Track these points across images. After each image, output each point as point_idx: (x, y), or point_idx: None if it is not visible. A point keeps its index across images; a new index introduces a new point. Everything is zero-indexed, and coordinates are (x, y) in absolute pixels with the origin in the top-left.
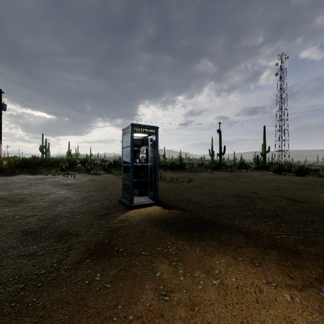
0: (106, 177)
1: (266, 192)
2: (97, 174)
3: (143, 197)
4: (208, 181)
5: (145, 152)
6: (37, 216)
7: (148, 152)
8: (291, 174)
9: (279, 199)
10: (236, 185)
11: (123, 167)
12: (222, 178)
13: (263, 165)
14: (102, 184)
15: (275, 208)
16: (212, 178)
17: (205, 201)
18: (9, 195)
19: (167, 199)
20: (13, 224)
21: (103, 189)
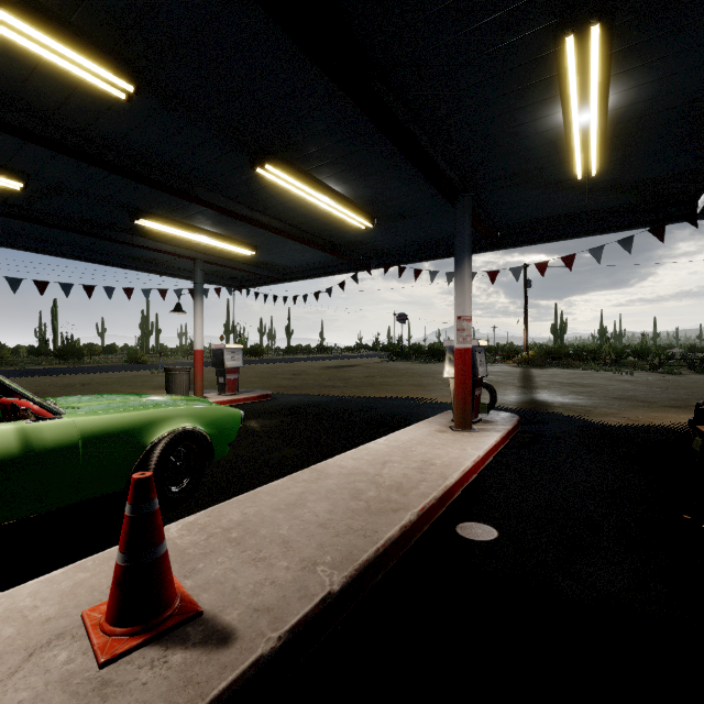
0: (692, 379)
1: None
2: (674, 374)
3: None
4: None
5: None
6: (615, 394)
7: None
8: None
9: None
10: None
11: None
12: None
13: None
14: (683, 384)
15: None
16: None
17: None
18: (573, 382)
19: None
20: (601, 394)
21: (683, 389)
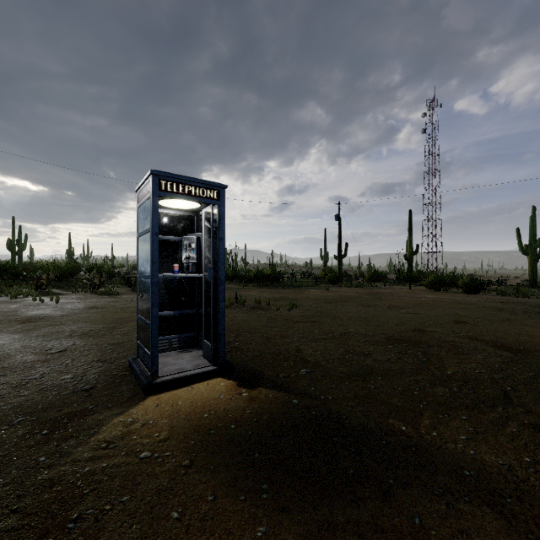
0: (126, 301)
1: (440, 328)
2: (112, 295)
3: (190, 352)
4: (325, 306)
5: (195, 246)
6: None
7: (202, 246)
8: (455, 291)
9: (479, 347)
10: (379, 313)
11: (139, 282)
12: (349, 299)
13: (409, 275)
14: (112, 315)
15: (490, 374)
16: (331, 300)
17: (332, 358)
18: None
19: (247, 353)
20: None
21: (107, 330)
